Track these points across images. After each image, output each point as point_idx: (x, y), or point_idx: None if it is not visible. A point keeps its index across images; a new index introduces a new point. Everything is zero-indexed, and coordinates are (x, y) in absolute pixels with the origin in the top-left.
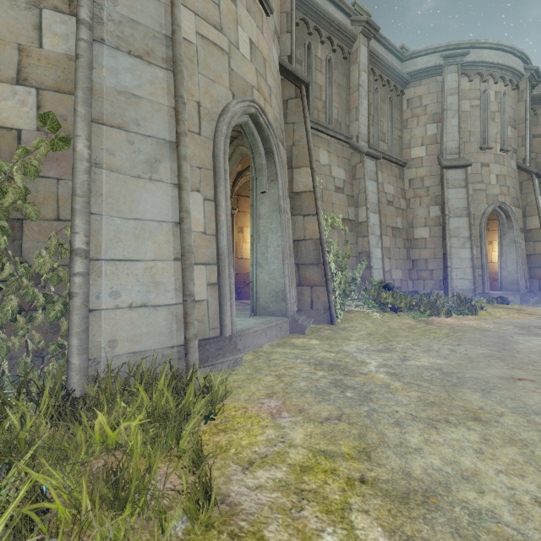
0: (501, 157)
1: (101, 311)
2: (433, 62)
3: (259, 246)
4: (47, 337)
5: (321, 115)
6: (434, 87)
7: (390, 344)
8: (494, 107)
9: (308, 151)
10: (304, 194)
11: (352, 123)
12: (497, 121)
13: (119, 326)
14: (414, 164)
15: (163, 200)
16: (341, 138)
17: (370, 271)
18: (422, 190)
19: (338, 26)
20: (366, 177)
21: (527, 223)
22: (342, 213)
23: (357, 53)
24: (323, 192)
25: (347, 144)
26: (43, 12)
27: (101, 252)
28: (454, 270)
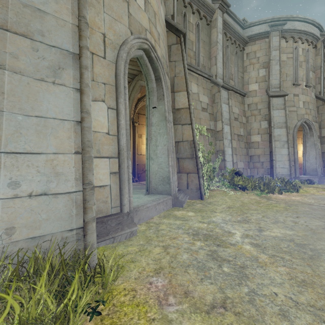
0: (306, 90)
1: None
2: (263, 29)
3: (151, 145)
4: None
5: (192, 60)
6: (264, 45)
7: (245, 216)
8: (302, 59)
9: (185, 80)
10: (182, 110)
11: (213, 67)
12: (303, 67)
13: (17, 214)
14: (251, 94)
15: (65, 102)
16: (206, 76)
17: (224, 163)
18: (256, 111)
19: (203, 2)
20: (222, 101)
21: (321, 132)
22: (206, 125)
23: (216, 21)
24: (194, 111)
25: (209, 80)
26: None
27: (1, 145)
28: (277, 162)
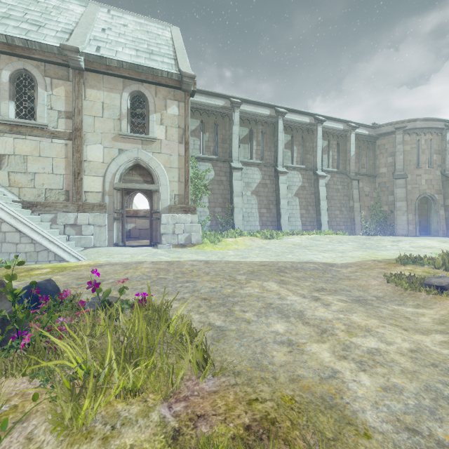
0: None
1: (397, 229)
2: None
3: (431, 220)
4: (390, 233)
5: None
6: None
7: None
8: None
9: None
10: (448, 206)
11: None
12: None
13: (399, 231)
14: None
15: (404, 218)
16: None
17: None
18: None
19: None
20: None
21: None
22: None
23: None
24: None
25: None
26: (388, 196)
27: (397, 224)
28: None
